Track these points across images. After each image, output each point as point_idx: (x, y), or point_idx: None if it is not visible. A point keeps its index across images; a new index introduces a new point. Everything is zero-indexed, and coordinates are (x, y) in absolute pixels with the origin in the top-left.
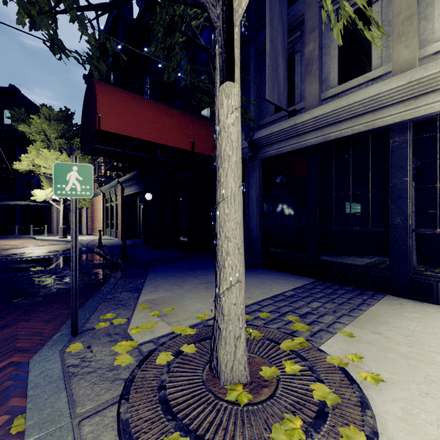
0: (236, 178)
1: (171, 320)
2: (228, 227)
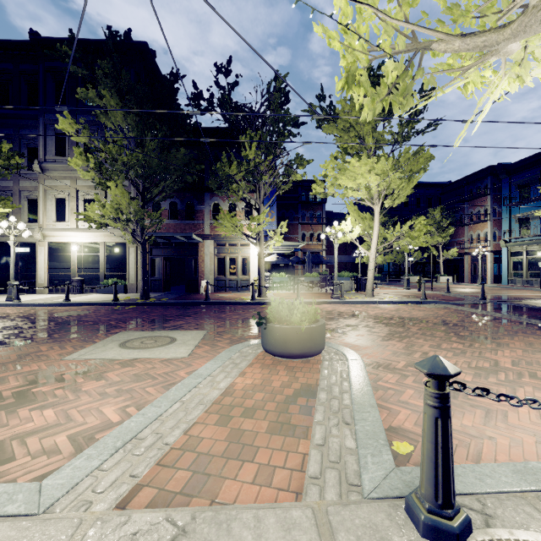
0: None
1: None
2: None
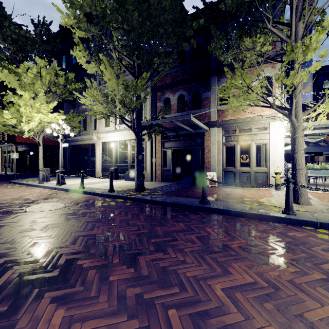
0: (41, 157)
1: (34, 179)
2: (40, 163)
